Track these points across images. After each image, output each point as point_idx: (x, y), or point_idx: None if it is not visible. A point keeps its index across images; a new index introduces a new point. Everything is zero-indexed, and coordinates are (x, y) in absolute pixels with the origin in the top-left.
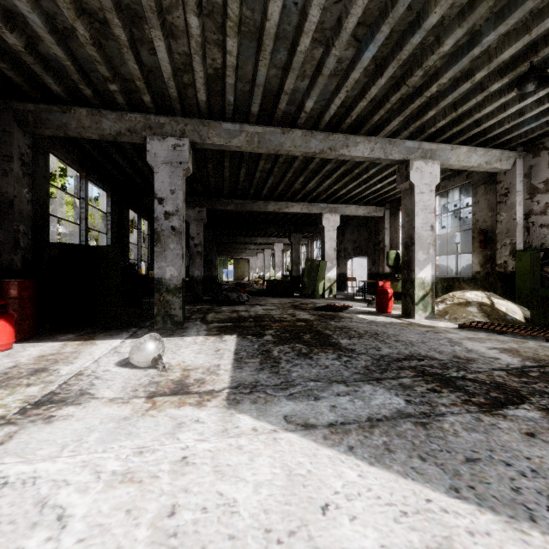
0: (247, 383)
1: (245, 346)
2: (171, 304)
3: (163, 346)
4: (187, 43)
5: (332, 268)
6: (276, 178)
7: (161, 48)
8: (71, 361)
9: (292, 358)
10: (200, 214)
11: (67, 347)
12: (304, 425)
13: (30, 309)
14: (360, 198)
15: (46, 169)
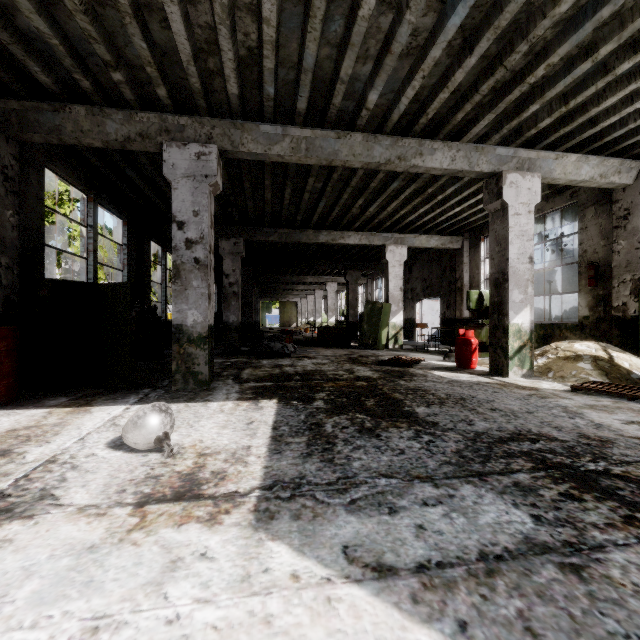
0: (287, 480)
1: (288, 417)
2: (193, 358)
3: (171, 421)
4: (210, 9)
5: (398, 312)
6: (329, 201)
7: (175, 16)
8: (48, 439)
9: (352, 436)
10: (236, 246)
11: (51, 417)
12: (377, 569)
13: (9, 365)
14: (433, 226)
15: (41, 188)
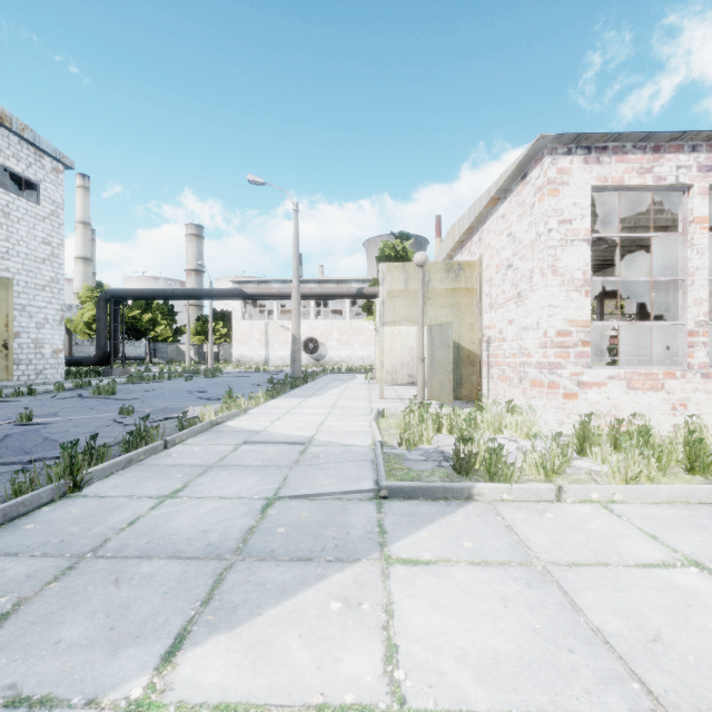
0: None
1: None
2: None
3: None
4: None
5: None
6: None
7: None
8: None
9: None
10: None
11: None
12: None
13: None
14: None
15: None
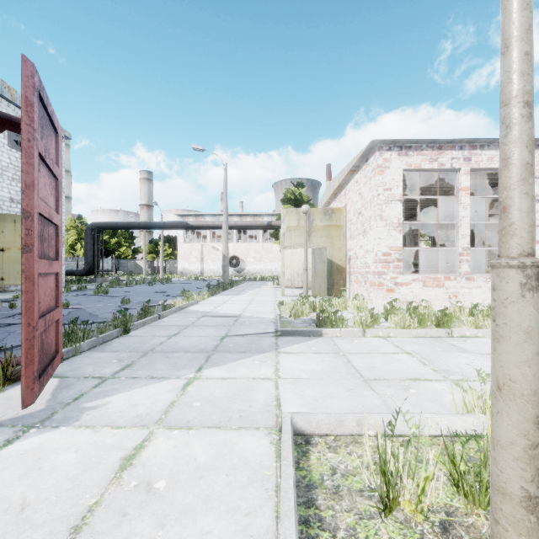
0: None
1: None
2: None
3: None
4: None
5: None
6: None
7: None
8: None
9: None
10: None
11: None
12: None
13: None
14: None
15: None
